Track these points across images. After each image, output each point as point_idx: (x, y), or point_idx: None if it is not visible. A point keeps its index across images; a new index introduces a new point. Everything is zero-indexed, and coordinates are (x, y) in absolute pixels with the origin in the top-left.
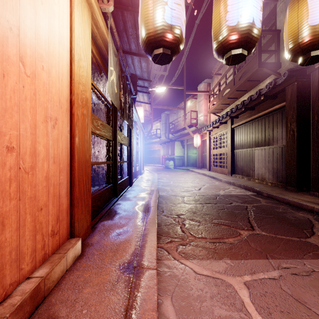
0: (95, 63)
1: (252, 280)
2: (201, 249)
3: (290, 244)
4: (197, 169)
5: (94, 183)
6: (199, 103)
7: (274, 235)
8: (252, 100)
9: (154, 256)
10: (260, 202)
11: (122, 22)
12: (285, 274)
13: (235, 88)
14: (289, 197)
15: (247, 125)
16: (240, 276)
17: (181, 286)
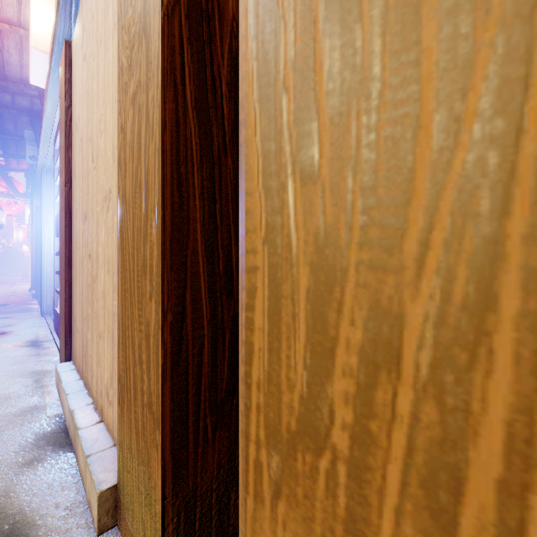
0: None
1: None
2: None
3: None
4: None
5: None
6: None
7: None
8: None
9: None
10: None
11: None
12: None
13: None
14: None
15: None
16: None
17: None
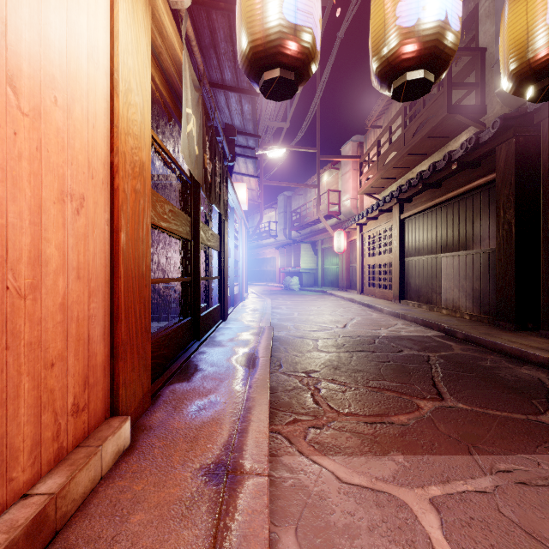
0: (159, 102)
1: (444, 496)
2: (350, 435)
3: (510, 427)
4: (339, 291)
5: (161, 316)
6: (343, 177)
7: (480, 408)
8: (437, 170)
9: (264, 451)
10: (452, 348)
11: (209, 31)
12: (504, 484)
13: (406, 150)
14: (504, 341)
15: (428, 214)
16: (422, 487)
17: (313, 506)
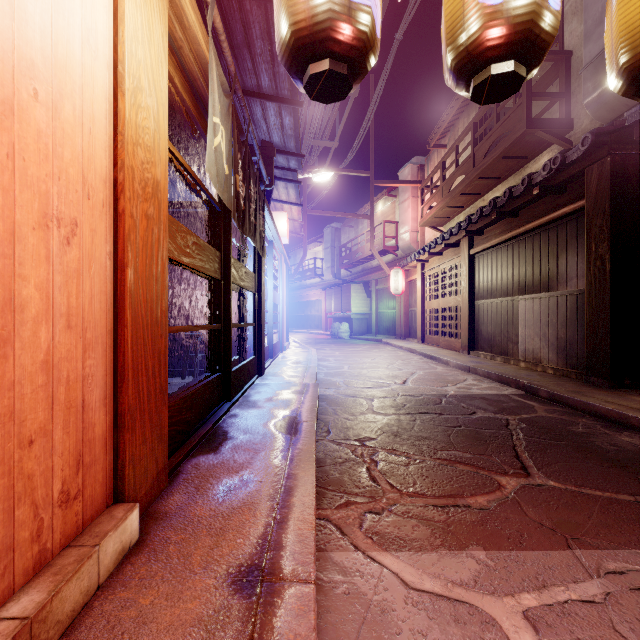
0: (181, 110)
1: (542, 607)
2: (416, 523)
3: (616, 512)
4: (396, 339)
5: (185, 370)
6: (401, 205)
7: (576, 487)
8: (514, 197)
9: (309, 547)
10: (535, 410)
11: (242, 26)
12: (617, 591)
13: (477, 173)
14: (598, 401)
15: (503, 249)
16: (512, 595)
17: (373, 622)
